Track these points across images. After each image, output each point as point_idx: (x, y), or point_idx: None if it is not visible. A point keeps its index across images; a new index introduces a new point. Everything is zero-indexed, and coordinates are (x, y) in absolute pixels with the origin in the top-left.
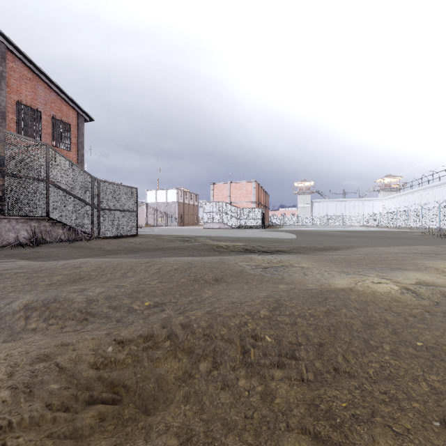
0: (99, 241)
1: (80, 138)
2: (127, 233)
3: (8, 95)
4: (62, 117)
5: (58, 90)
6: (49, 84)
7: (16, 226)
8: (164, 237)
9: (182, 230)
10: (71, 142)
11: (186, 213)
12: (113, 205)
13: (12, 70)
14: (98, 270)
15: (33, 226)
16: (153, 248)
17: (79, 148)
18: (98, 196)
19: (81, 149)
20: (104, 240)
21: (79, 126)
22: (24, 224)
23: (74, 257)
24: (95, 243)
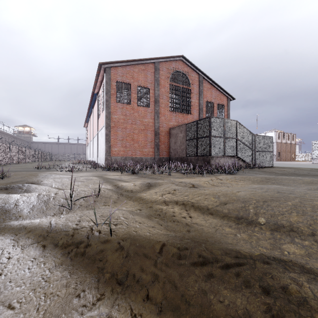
0: (263, 169)
1: (228, 111)
2: (267, 165)
3: (203, 99)
4: (221, 102)
5: (220, 89)
6: (216, 87)
7: (227, 160)
8: (303, 169)
9: (295, 164)
10: (224, 115)
11: (283, 151)
12: (260, 148)
13: (204, 87)
14: (314, 181)
15: (232, 160)
16: (310, 174)
17: (227, 117)
18: (254, 144)
19: (229, 117)
20: (262, 168)
21: (227, 105)
22: (230, 159)
23: (272, 175)
24: (264, 170)
